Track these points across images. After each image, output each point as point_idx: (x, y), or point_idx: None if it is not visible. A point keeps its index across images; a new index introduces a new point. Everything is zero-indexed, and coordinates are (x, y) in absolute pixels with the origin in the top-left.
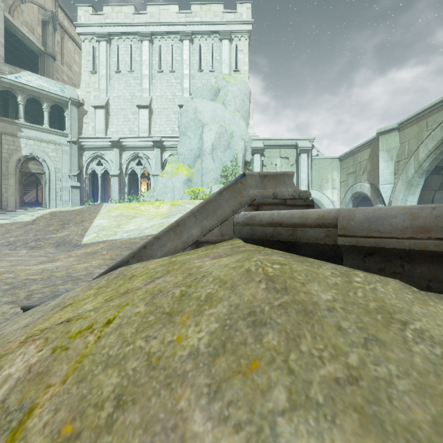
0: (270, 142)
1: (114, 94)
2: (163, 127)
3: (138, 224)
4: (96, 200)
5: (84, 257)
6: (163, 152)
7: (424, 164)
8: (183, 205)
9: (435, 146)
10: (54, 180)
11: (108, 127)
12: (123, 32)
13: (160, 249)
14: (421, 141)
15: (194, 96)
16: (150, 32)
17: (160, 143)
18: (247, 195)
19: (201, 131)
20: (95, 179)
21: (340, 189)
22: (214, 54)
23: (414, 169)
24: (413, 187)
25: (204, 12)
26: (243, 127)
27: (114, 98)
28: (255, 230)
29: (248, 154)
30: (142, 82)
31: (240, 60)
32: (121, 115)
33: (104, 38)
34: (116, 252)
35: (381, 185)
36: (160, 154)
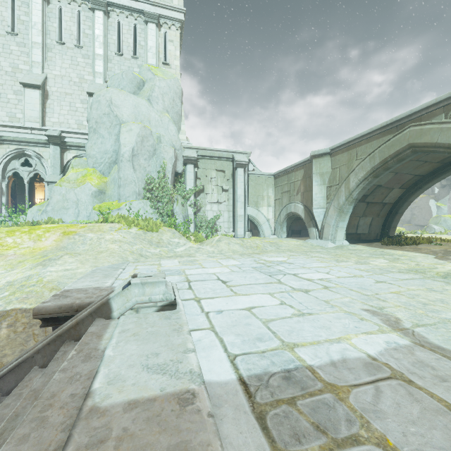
0: (204, 152)
1: None
2: (64, 118)
3: None
4: None
5: None
6: (65, 151)
7: (354, 192)
8: (83, 234)
9: (365, 176)
10: None
11: None
12: None
13: None
14: (351, 169)
15: (111, 84)
16: None
17: (59, 139)
18: None
19: (119, 131)
20: None
21: (275, 206)
22: (137, 37)
23: (345, 197)
24: (344, 214)
25: None
26: (173, 132)
27: None
28: None
29: (179, 164)
30: (32, 51)
31: (170, 52)
32: None
33: None
34: None
35: (315, 209)
36: (60, 153)
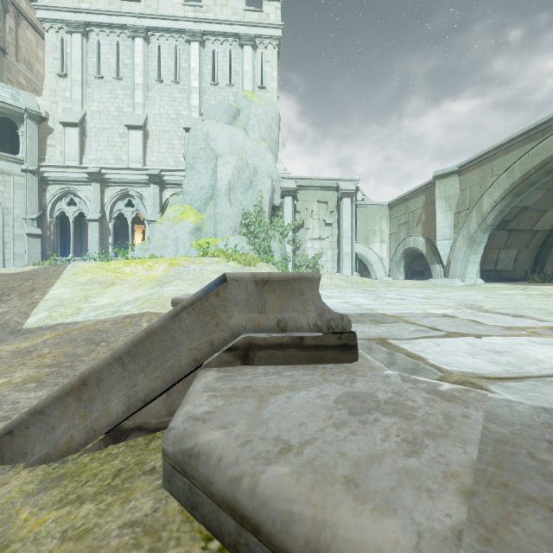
0: (304, 181)
1: (93, 107)
2: (162, 156)
3: (115, 296)
4: (68, 253)
5: (8, 362)
6: (163, 190)
7: (489, 217)
8: (187, 266)
9: (501, 196)
10: (0, 225)
11: (84, 153)
12: (106, 24)
13: (43, 437)
14: (485, 189)
15: (206, 117)
16: (145, 27)
17: (158, 178)
18: (225, 326)
19: (215, 165)
20: (67, 224)
21: (390, 243)
22: (232, 63)
23: (477, 223)
24: (476, 244)
25: (219, 7)
26: (270, 161)
27: (93, 113)
28: (198, 501)
29: (276, 197)
30: (134, 93)
31: (267, 74)
32: (103, 138)
33: (79, 29)
34: (65, 350)
35: (439, 241)
36: (159, 192)
